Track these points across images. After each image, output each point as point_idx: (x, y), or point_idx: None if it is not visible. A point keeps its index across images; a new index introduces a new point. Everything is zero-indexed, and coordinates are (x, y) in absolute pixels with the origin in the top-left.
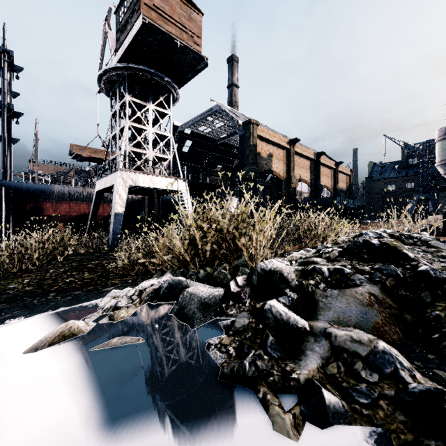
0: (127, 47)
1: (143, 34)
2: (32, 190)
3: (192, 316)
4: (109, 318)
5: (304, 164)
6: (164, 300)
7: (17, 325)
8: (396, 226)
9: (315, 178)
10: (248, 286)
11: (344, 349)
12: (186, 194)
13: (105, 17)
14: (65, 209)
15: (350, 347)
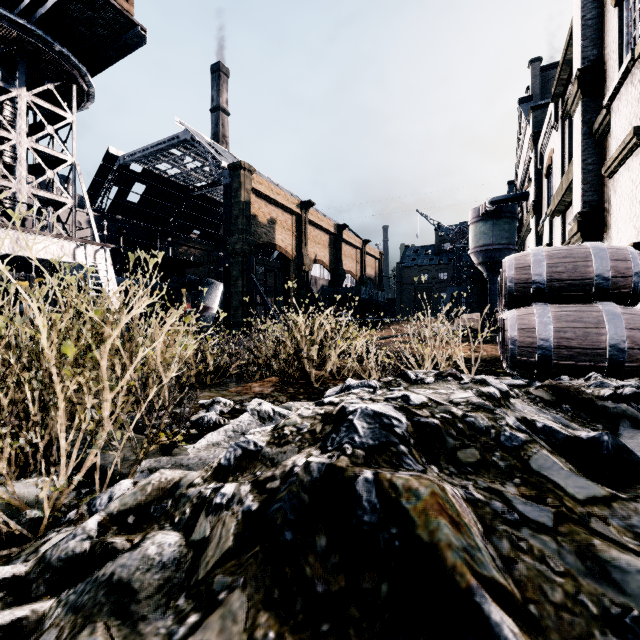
0: None
1: None
2: None
3: None
4: None
5: (322, 239)
6: None
7: None
8: (431, 338)
9: (336, 259)
10: None
11: None
12: (107, 273)
13: None
14: None
15: None
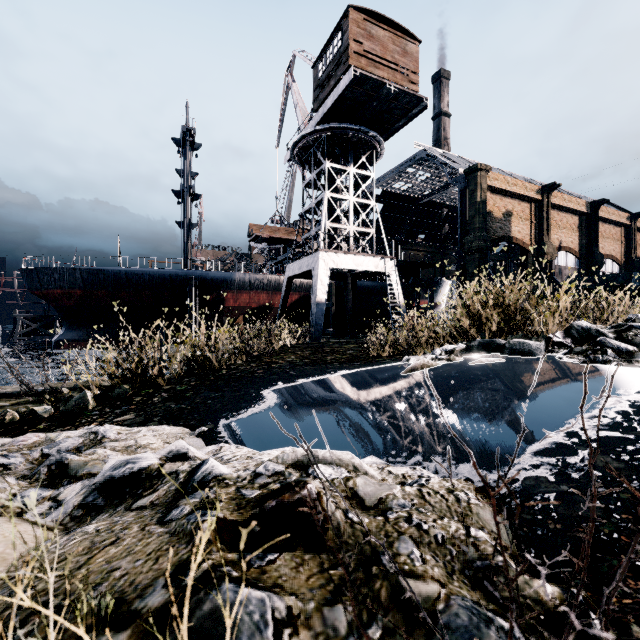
0: (329, 106)
1: (350, 88)
2: (215, 279)
3: (529, 352)
4: (447, 360)
5: (568, 223)
6: (481, 353)
7: (352, 372)
8: None
9: (588, 243)
10: (568, 337)
11: None
12: (394, 277)
13: (287, 68)
14: (245, 300)
15: None
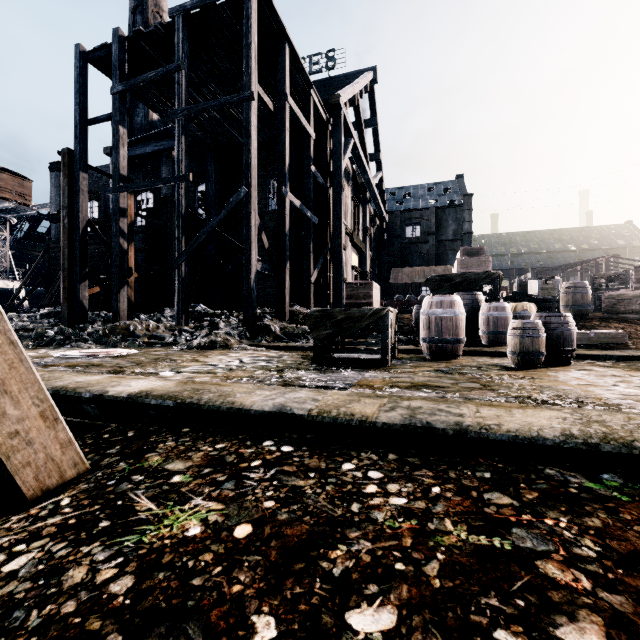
0: None
1: None
2: None
3: None
4: None
5: None
6: None
7: None
8: None
9: None
10: None
11: None
12: (22, 291)
13: None
14: None
15: None
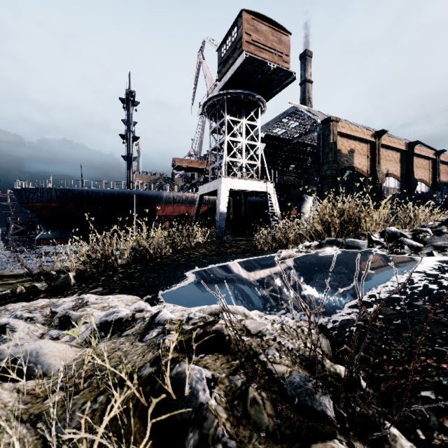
0: (228, 78)
1: (243, 65)
2: (149, 196)
3: (357, 247)
4: (305, 252)
5: (393, 157)
6: (328, 247)
7: (244, 260)
8: None
9: (407, 171)
10: (382, 237)
11: (440, 246)
12: (273, 195)
13: (199, 49)
14: (170, 210)
15: (443, 245)
